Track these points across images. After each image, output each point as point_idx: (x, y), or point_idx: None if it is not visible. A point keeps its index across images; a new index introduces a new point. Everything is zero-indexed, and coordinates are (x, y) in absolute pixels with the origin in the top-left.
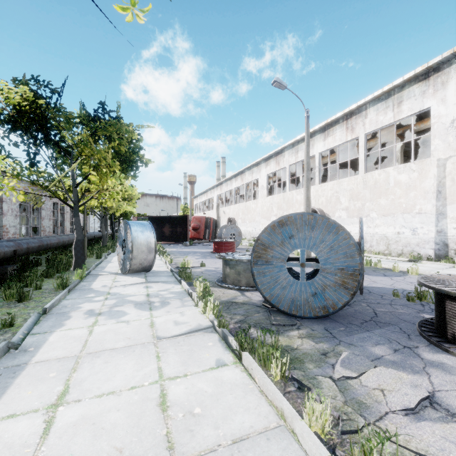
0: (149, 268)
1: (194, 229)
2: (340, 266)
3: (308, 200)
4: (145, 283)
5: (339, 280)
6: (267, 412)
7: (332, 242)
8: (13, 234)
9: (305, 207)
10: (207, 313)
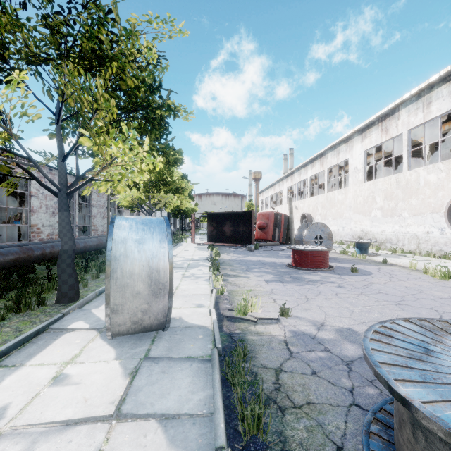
0: (161, 327)
1: (261, 228)
2: None
3: None
4: (110, 422)
5: None
6: None
7: None
8: (49, 234)
9: None
10: None
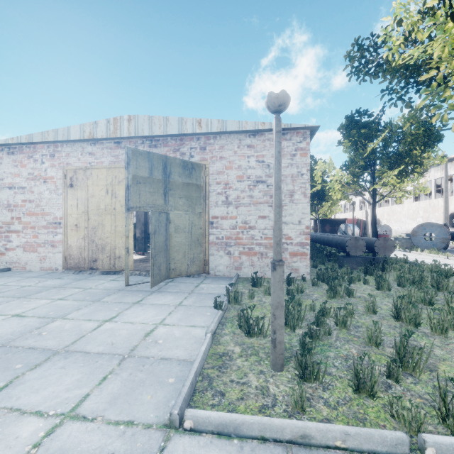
0: None
1: None
2: (442, 237)
3: (446, 210)
4: None
5: (441, 241)
6: (417, 254)
7: (439, 230)
8: None
9: (443, 214)
10: (397, 248)
